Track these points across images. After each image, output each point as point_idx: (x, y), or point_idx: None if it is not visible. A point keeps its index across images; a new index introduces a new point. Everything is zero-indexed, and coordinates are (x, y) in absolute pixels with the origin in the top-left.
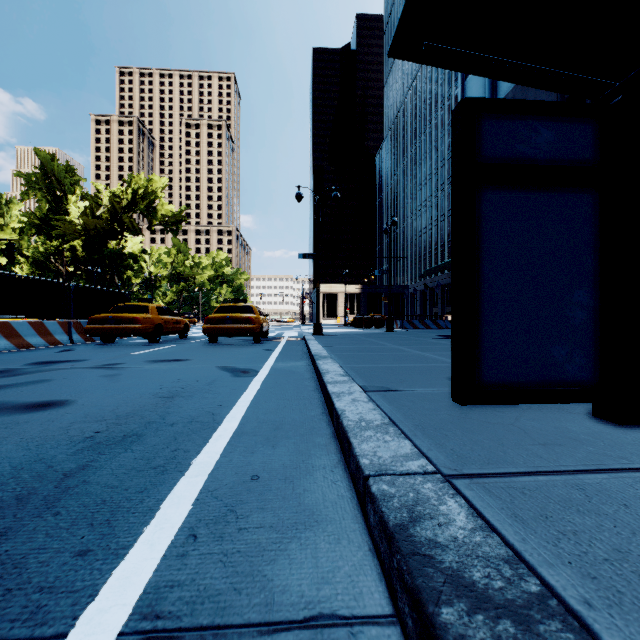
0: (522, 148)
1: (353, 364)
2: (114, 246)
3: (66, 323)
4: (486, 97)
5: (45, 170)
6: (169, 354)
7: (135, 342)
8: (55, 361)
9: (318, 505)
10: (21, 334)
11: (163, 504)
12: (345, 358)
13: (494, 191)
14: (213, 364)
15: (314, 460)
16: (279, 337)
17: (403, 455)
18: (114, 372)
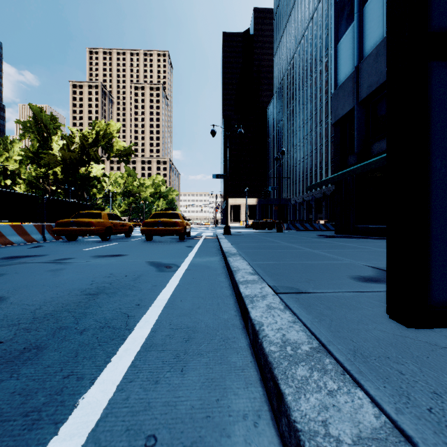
0: None
1: (259, 261)
2: (83, 171)
3: (40, 226)
4: (354, 55)
5: (36, 119)
6: (112, 250)
7: (92, 240)
8: (21, 256)
9: None
10: (4, 234)
11: None
12: (251, 255)
13: None
14: (144, 259)
15: (230, 399)
16: (198, 236)
17: (372, 435)
18: (61, 266)
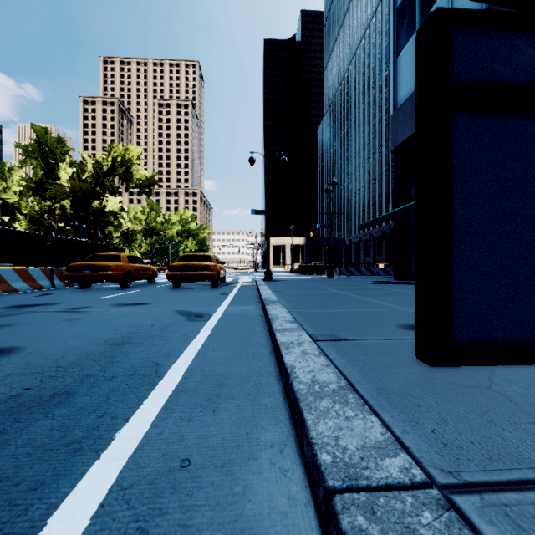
0: (501, 68)
1: (300, 309)
2: (97, 205)
3: (48, 270)
4: None
5: (40, 142)
6: (134, 298)
7: (109, 287)
8: (29, 305)
9: (262, 520)
10: (7, 280)
11: (53, 516)
12: (293, 303)
13: (469, 118)
14: (171, 308)
15: (259, 433)
16: (234, 282)
17: (374, 445)
18: (77, 316)
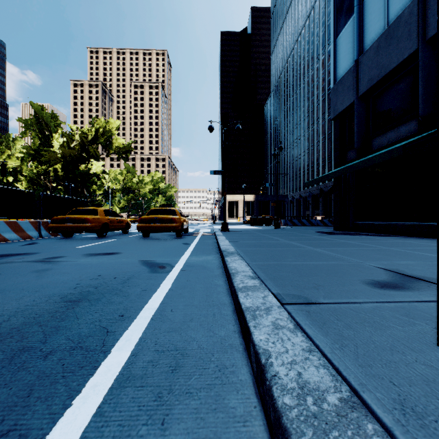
0: None
1: (258, 261)
2: (83, 168)
3: (36, 222)
4: (354, 48)
5: (37, 117)
6: (107, 247)
7: (88, 236)
8: (11, 254)
9: None
10: None
11: None
12: (250, 254)
13: None
14: (137, 258)
15: None
16: (196, 232)
17: None
18: (48, 266)
